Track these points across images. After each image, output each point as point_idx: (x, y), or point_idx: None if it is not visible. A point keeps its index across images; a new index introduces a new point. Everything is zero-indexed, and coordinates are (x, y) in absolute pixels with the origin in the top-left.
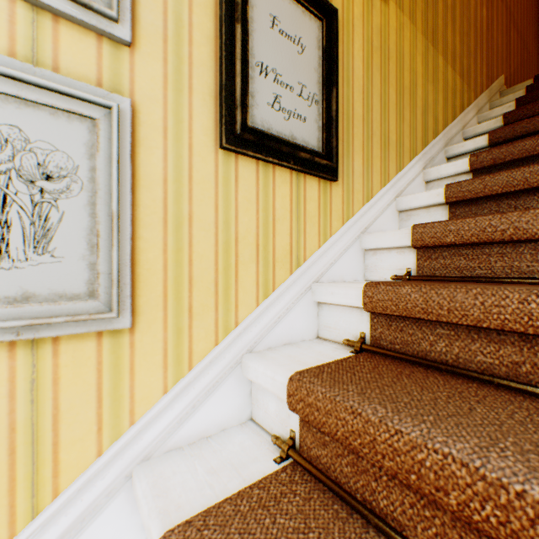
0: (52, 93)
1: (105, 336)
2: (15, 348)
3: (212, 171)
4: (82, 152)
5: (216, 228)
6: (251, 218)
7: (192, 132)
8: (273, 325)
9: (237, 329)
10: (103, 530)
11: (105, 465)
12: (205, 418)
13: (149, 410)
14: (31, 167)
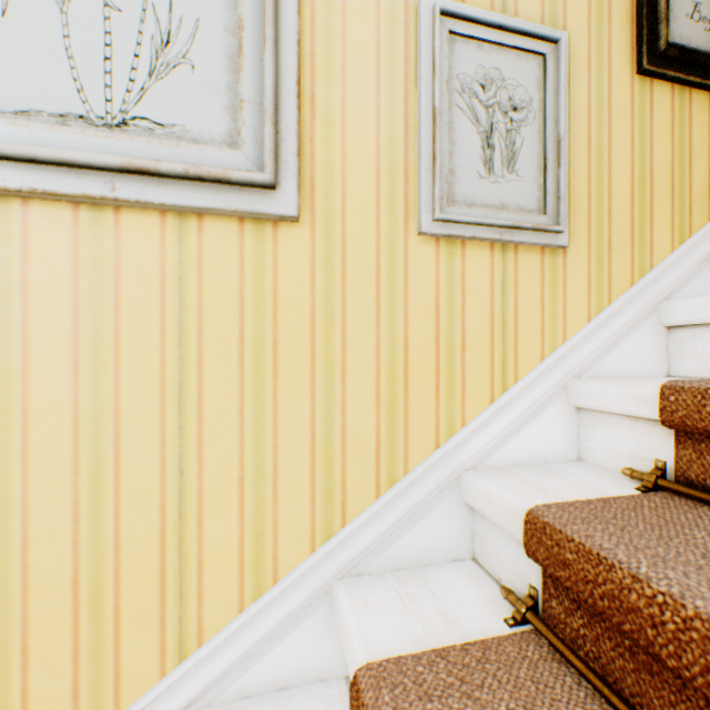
0: (518, 38)
1: (545, 254)
2: (493, 250)
3: (627, 99)
4: (533, 87)
5: (630, 161)
6: (664, 151)
7: (609, 60)
8: (689, 276)
9: (651, 273)
10: (545, 427)
11: (547, 369)
12: (623, 358)
13: (576, 333)
14: (504, 101)
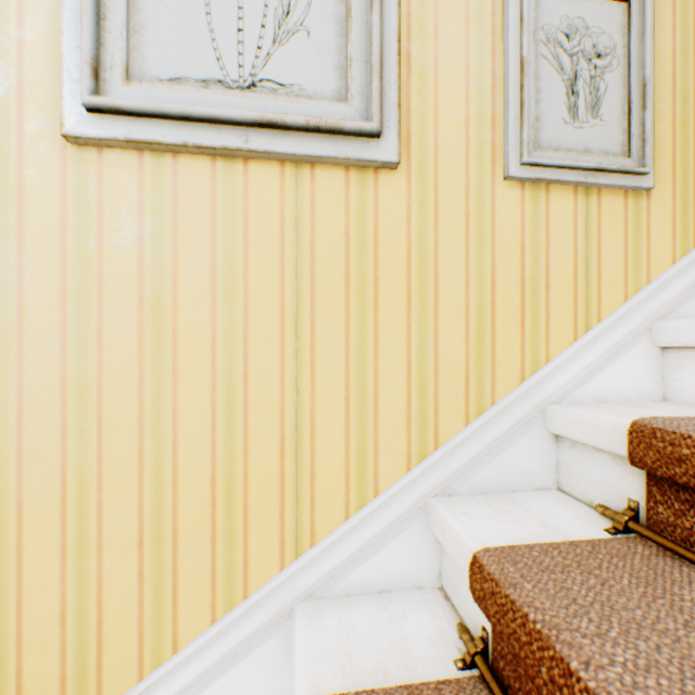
0: None
1: (628, 197)
2: (575, 194)
3: None
4: (617, 34)
5: None
6: None
7: (694, 3)
8: None
9: None
10: (629, 366)
11: (630, 310)
12: None
13: (659, 276)
14: (588, 49)
